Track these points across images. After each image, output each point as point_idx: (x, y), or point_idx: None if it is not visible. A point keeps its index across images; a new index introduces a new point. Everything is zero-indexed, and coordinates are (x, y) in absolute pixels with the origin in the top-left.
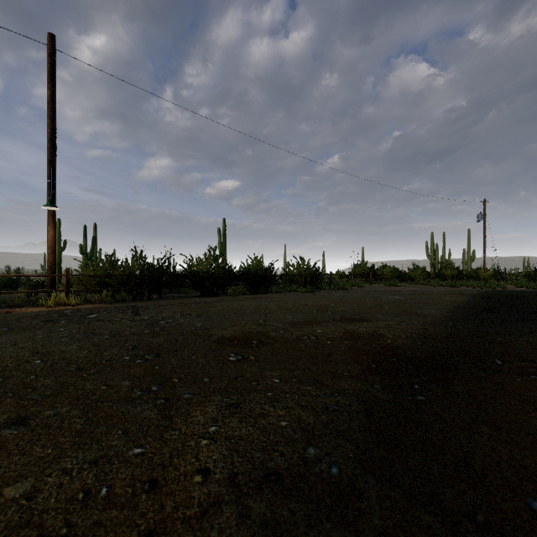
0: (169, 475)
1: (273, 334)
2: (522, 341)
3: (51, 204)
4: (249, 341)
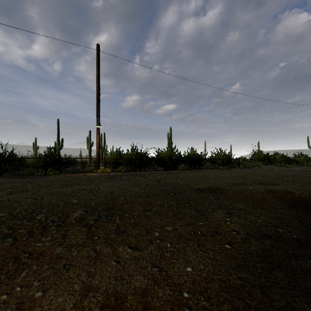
0: (221, 231)
1: (225, 188)
2: None
3: (99, 124)
4: (214, 190)
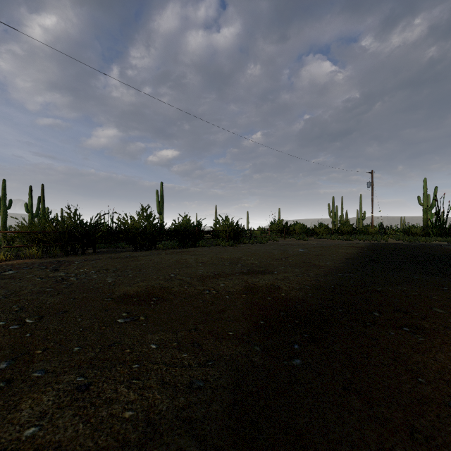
0: None
1: (177, 289)
2: (397, 290)
3: None
4: (149, 297)
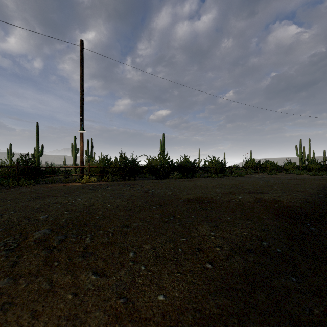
0: (204, 247)
1: (214, 198)
2: None
3: (83, 129)
4: (203, 201)
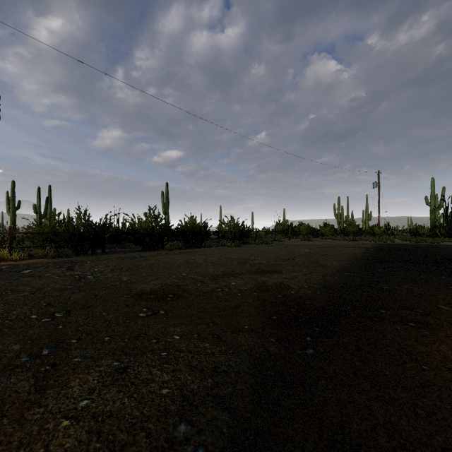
0: None
1: (191, 287)
2: (403, 289)
3: None
4: (166, 294)
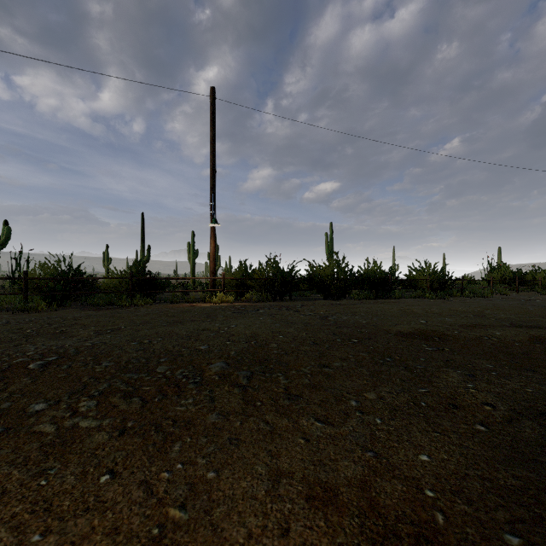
0: (462, 403)
1: (449, 333)
2: None
3: (215, 222)
4: (429, 336)
